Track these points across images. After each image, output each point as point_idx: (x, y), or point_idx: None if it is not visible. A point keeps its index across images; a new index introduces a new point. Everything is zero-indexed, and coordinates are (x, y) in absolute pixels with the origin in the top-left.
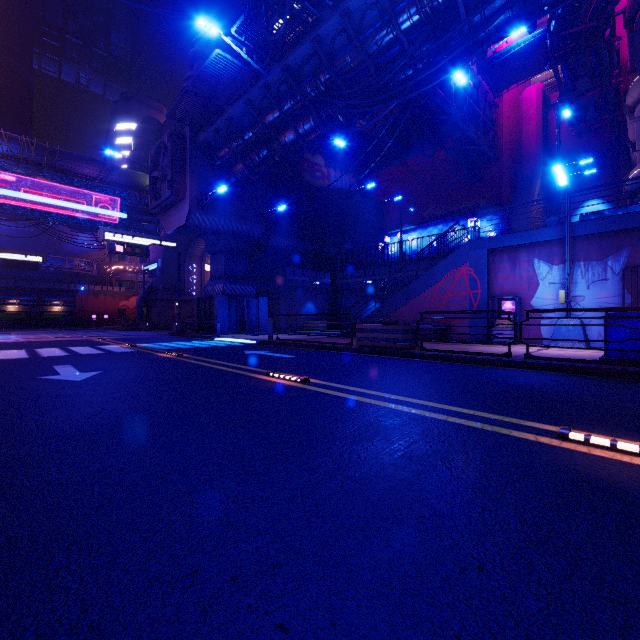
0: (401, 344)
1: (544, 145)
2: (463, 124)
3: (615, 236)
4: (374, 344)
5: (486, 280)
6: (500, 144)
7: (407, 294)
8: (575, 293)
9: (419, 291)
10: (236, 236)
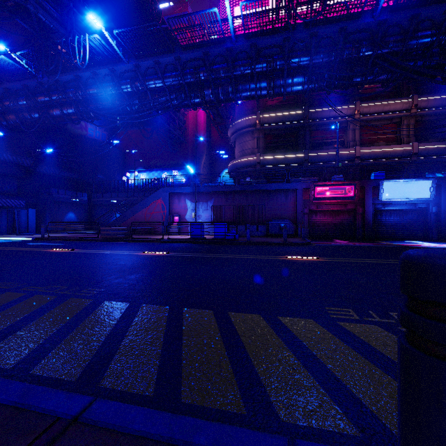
0: (122, 236)
1: (208, 139)
2: (166, 124)
3: (210, 193)
4: (110, 237)
5: (168, 207)
6: (188, 135)
7: (133, 211)
8: (199, 214)
9: (139, 210)
10: (7, 164)
